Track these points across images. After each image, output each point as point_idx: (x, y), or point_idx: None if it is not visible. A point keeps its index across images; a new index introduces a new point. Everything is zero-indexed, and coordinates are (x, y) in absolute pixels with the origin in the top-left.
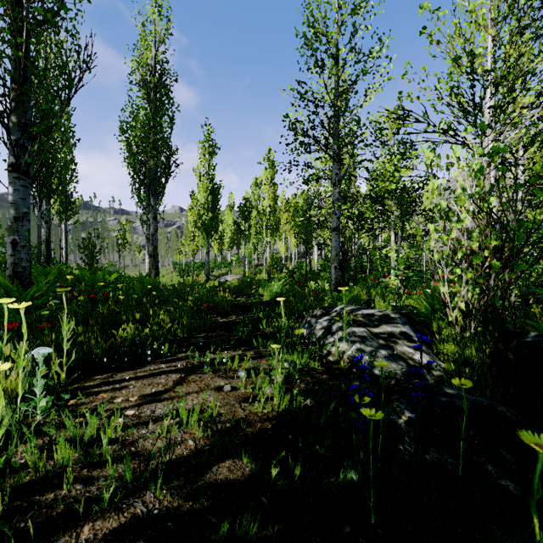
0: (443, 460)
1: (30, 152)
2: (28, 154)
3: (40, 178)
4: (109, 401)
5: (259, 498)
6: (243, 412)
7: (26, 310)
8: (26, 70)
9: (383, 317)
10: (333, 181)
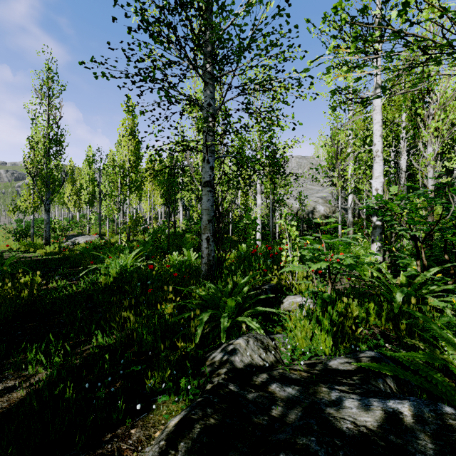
0: None
1: None
2: None
3: None
4: None
5: None
6: None
7: None
8: None
9: None
10: (204, 114)
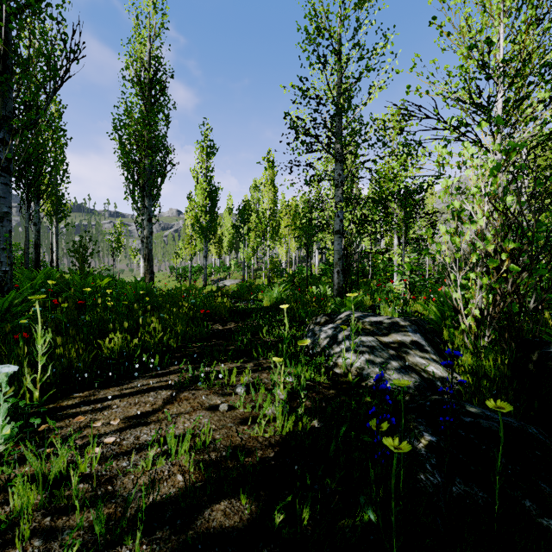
0: (472, 493)
1: (11, 147)
2: (8, 149)
3: (27, 178)
4: (87, 425)
5: (260, 551)
6: (241, 441)
7: (4, 318)
8: (6, 58)
9: (392, 325)
10: (335, 182)
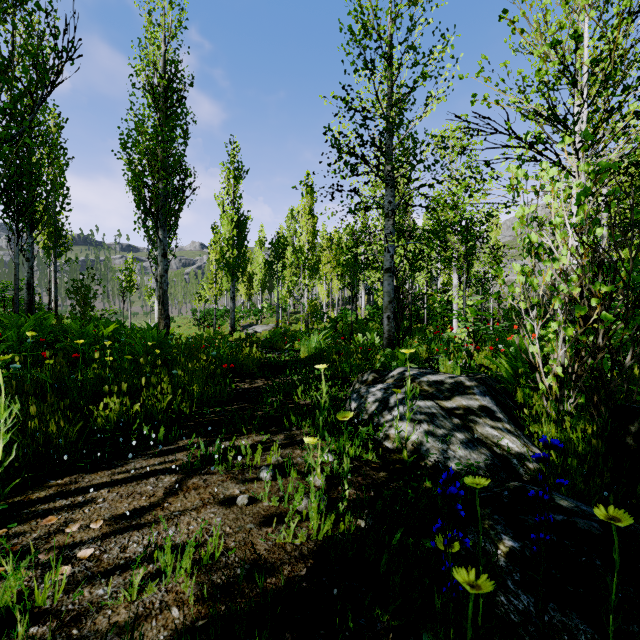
0: (571, 625)
1: None
2: None
3: (17, 204)
4: (58, 529)
5: None
6: (260, 559)
7: None
8: None
9: (455, 386)
10: (385, 210)
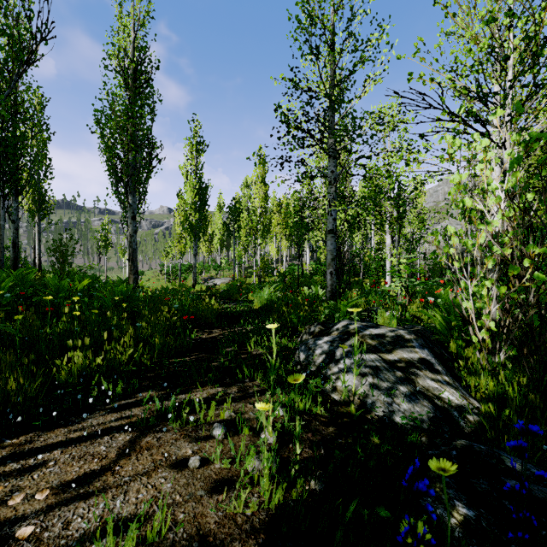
0: None
1: None
2: None
3: (3, 172)
4: (2, 500)
5: None
6: (207, 546)
7: None
8: None
9: (396, 339)
10: (328, 179)
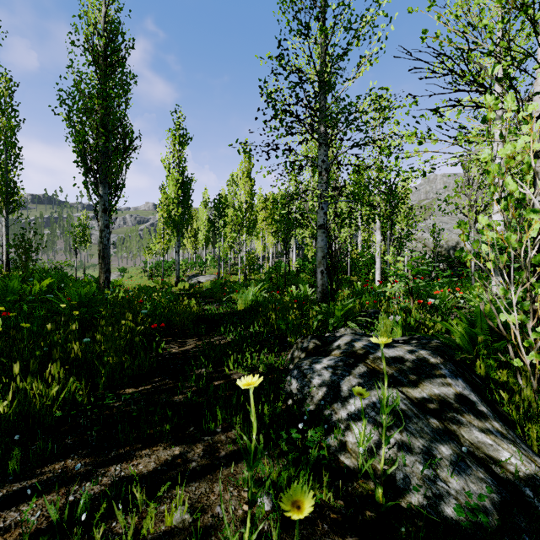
0: None
1: None
2: None
3: None
4: None
5: None
6: None
7: None
8: None
9: (419, 365)
10: (319, 169)
